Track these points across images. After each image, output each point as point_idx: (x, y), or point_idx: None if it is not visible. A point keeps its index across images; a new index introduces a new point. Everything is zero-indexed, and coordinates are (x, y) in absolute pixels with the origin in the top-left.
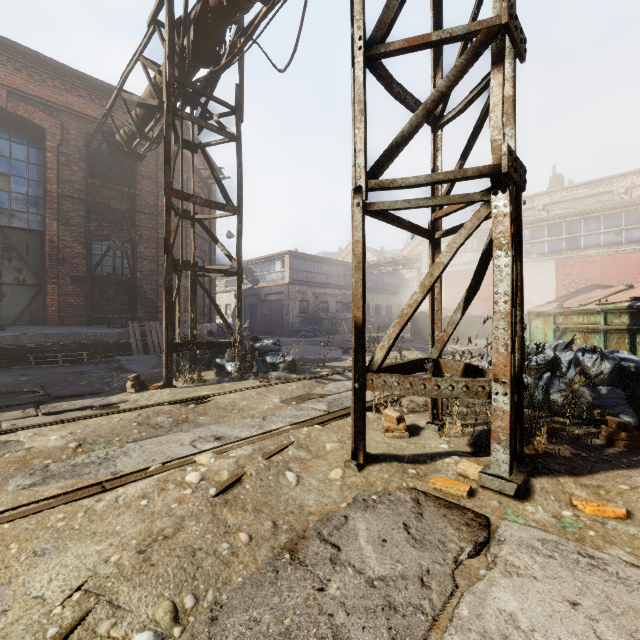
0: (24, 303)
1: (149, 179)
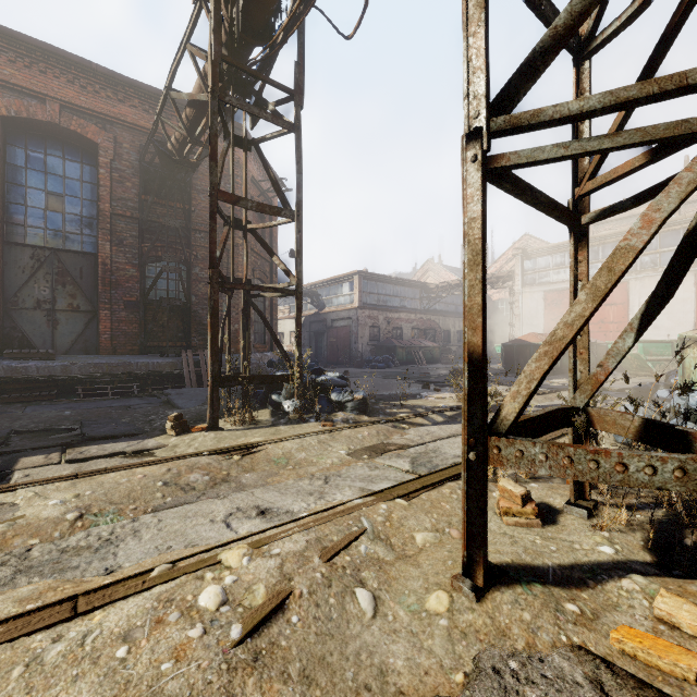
0: (78, 331)
1: (205, 193)
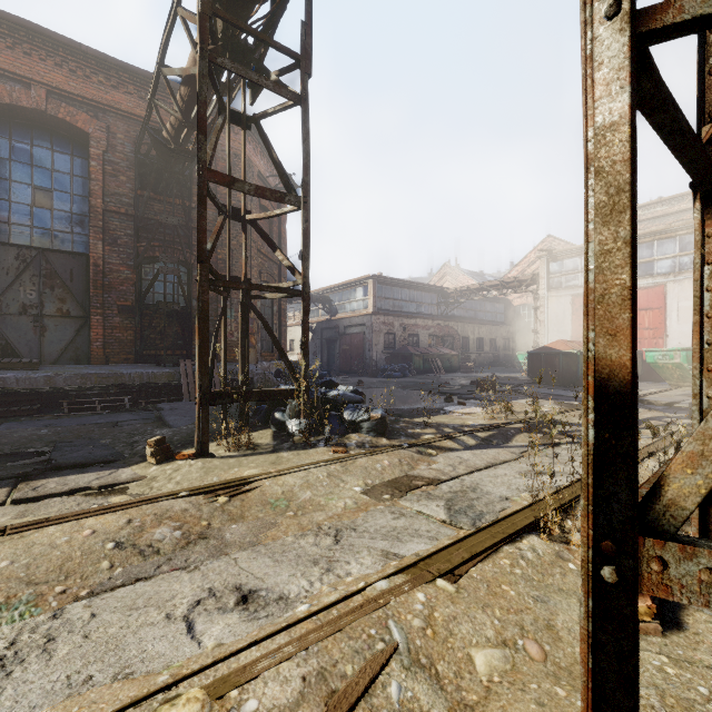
0: (68, 338)
1: None
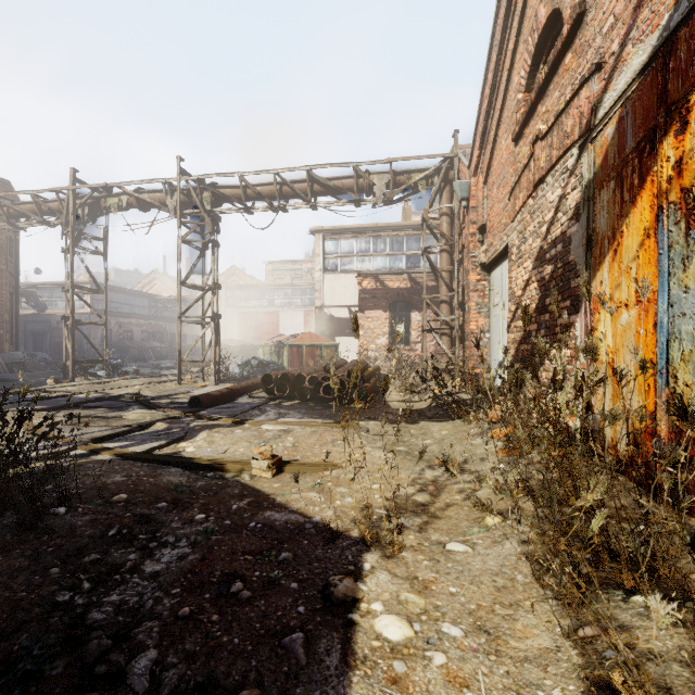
0: None
1: None
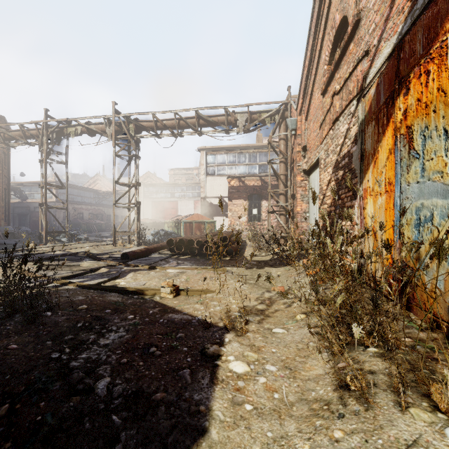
0: None
1: None
